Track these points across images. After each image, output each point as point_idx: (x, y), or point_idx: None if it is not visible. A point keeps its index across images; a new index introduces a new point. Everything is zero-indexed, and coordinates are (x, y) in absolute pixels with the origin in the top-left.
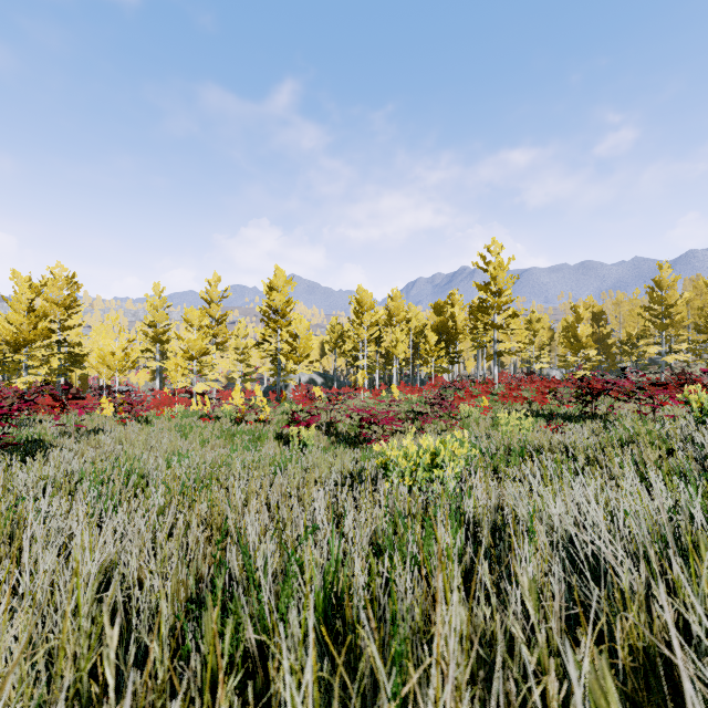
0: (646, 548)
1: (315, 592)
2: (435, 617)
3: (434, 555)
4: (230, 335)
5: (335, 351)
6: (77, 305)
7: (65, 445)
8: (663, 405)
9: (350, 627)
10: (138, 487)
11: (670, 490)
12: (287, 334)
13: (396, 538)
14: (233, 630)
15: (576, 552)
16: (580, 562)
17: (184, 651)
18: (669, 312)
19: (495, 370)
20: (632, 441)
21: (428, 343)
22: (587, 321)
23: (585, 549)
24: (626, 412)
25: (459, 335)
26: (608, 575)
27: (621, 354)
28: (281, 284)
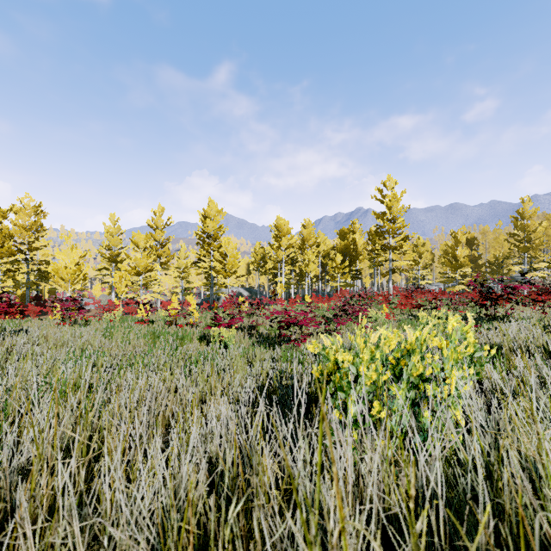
0: None
1: None
2: None
3: None
4: (172, 256)
5: (258, 270)
6: (43, 230)
7: None
8: None
9: None
10: None
11: None
12: (217, 253)
13: None
14: None
15: None
16: None
17: None
18: (531, 237)
19: (390, 284)
20: None
21: (335, 262)
22: (462, 246)
23: None
24: (525, 314)
25: (359, 257)
26: None
27: (489, 272)
28: (213, 214)
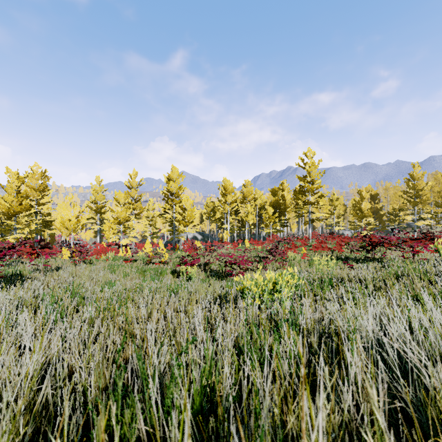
0: (435, 351)
1: (194, 389)
2: (290, 415)
3: (280, 356)
4: (143, 209)
5: (209, 219)
6: (48, 190)
7: (36, 277)
8: (419, 252)
9: (220, 419)
10: (80, 305)
11: (436, 308)
12: (179, 208)
13: (252, 342)
14: (130, 419)
15: (386, 355)
16: (389, 362)
17: (92, 434)
18: (419, 194)
19: (309, 230)
20: (403, 275)
21: (268, 214)
22: (368, 200)
23: (392, 353)
24: (394, 256)
25: (287, 209)
26: (414, 374)
27: (388, 221)
28: (175, 177)
